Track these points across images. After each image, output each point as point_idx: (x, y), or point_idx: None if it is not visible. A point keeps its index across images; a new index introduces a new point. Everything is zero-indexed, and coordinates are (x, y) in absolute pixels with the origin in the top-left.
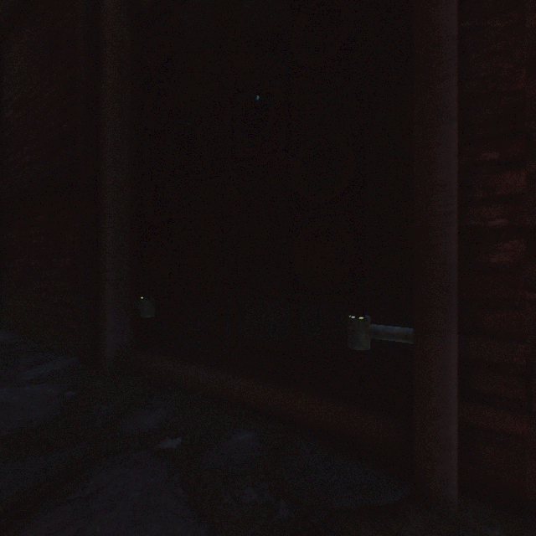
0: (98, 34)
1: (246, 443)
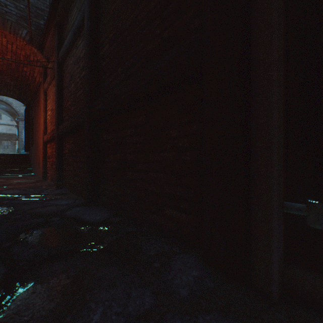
0: None
1: None
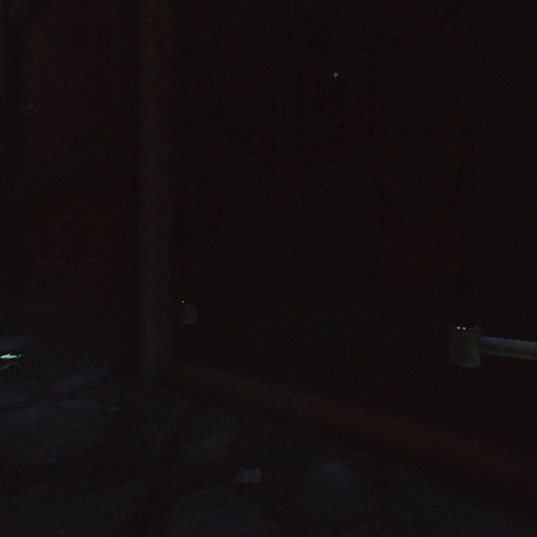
0: (135, 15)
1: (339, 477)
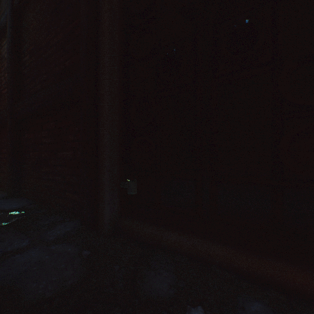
0: None
1: None
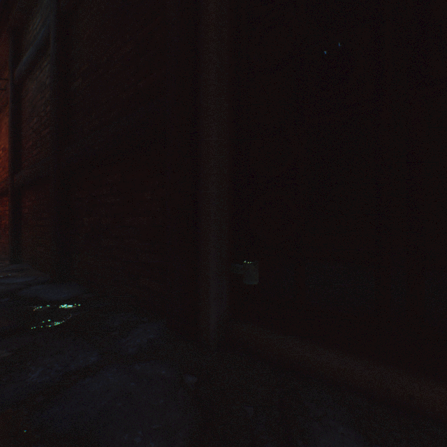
0: None
1: None
